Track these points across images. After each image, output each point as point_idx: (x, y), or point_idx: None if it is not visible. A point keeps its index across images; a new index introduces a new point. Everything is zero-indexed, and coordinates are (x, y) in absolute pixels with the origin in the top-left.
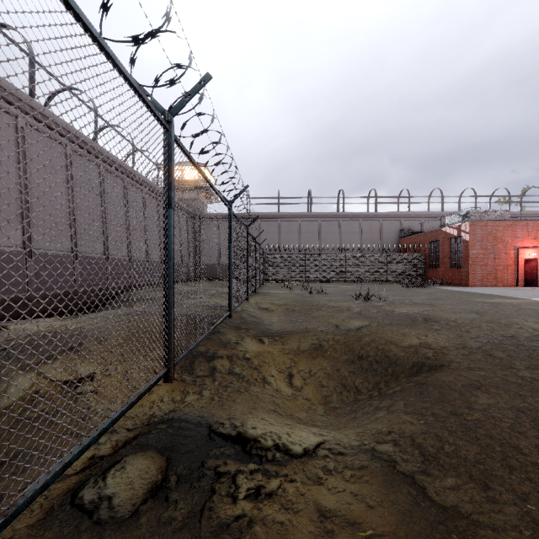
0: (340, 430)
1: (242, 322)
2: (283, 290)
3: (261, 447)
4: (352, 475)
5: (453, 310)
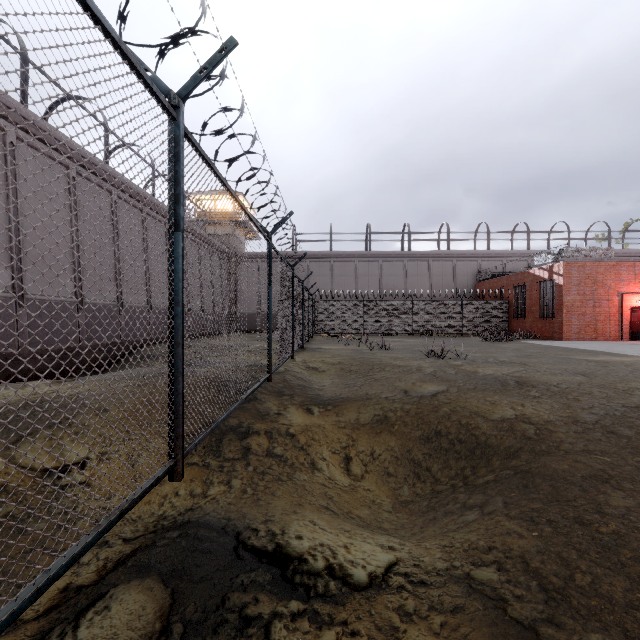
0: (417, 538)
1: (285, 387)
2: (336, 345)
3: (308, 571)
4: (443, 624)
5: (552, 371)
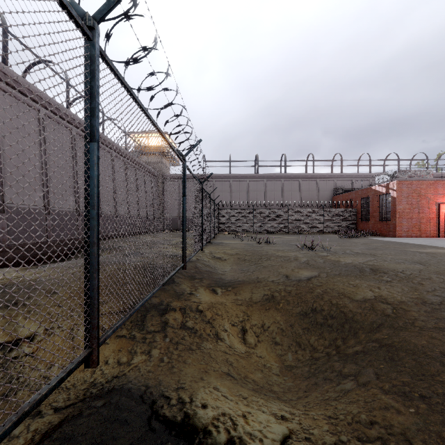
0: (303, 404)
1: (196, 272)
2: (234, 240)
3: None
4: None
5: (396, 260)
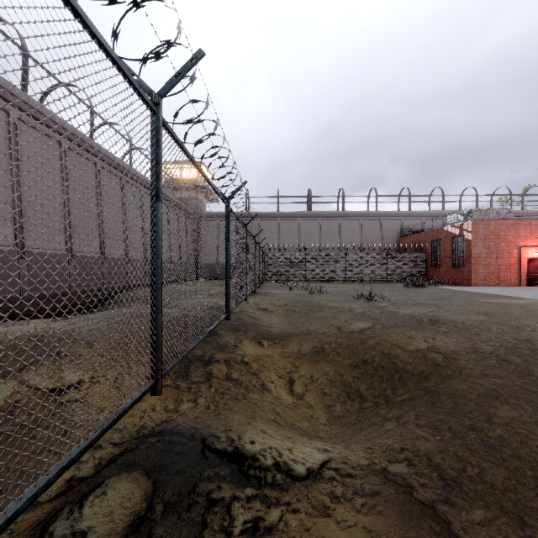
0: (346, 444)
1: (240, 324)
2: (283, 289)
3: (260, 467)
4: (363, 504)
5: (459, 311)
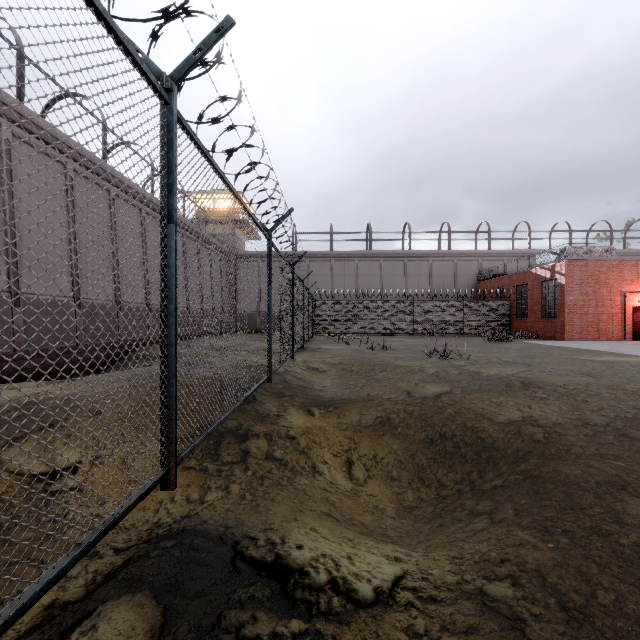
0: (423, 547)
1: (285, 387)
2: (337, 345)
3: (310, 586)
4: None
5: (557, 371)
